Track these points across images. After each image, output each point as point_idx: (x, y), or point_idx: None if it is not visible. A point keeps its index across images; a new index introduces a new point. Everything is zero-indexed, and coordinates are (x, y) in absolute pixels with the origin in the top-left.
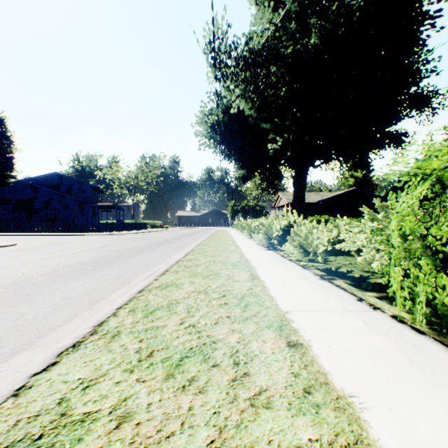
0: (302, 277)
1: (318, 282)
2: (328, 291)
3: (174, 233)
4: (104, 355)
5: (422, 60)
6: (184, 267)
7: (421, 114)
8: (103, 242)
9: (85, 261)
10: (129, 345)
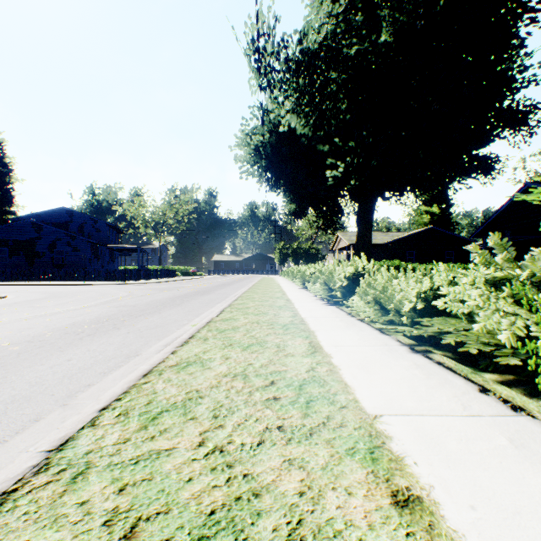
0: (383, 348)
1: (409, 357)
2: (429, 374)
3: (209, 282)
4: (39, 536)
5: (519, 66)
6: (216, 331)
7: (515, 134)
8: (117, 294)
9: (85, 321)
10: (97, 503)
